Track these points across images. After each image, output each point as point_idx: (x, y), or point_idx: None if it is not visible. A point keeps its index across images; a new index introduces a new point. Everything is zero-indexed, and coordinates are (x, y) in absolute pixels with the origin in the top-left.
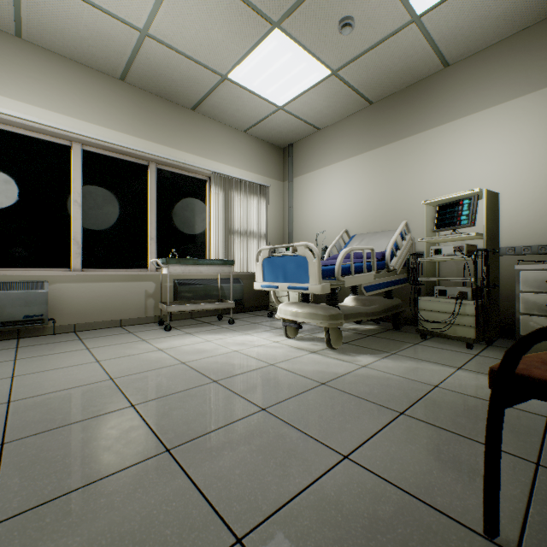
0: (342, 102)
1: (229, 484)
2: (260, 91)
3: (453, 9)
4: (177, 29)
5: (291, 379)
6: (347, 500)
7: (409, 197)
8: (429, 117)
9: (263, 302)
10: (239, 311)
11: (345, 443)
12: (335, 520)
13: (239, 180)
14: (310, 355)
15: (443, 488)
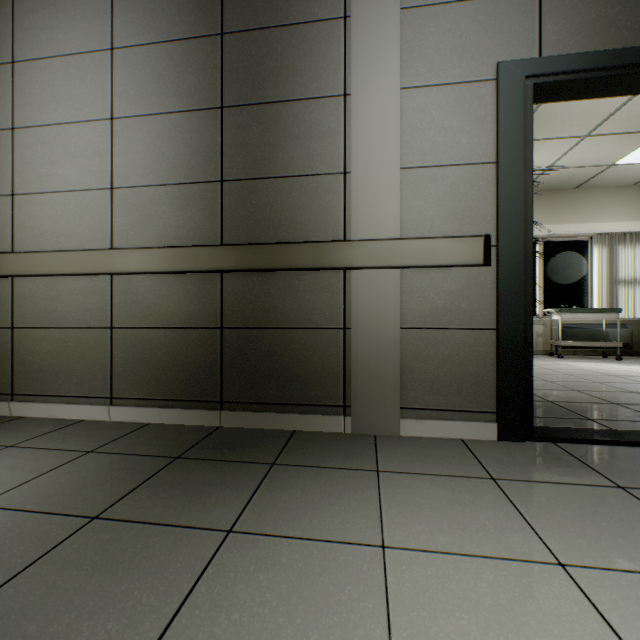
0: None
1: (627, 388)
2: None
3: None
4: (572, 160)
5: None
6: None
7: None
8: None
9: None
10: (625, 354)
11: None
12: None
13: (625, 233)
14: None
15: None
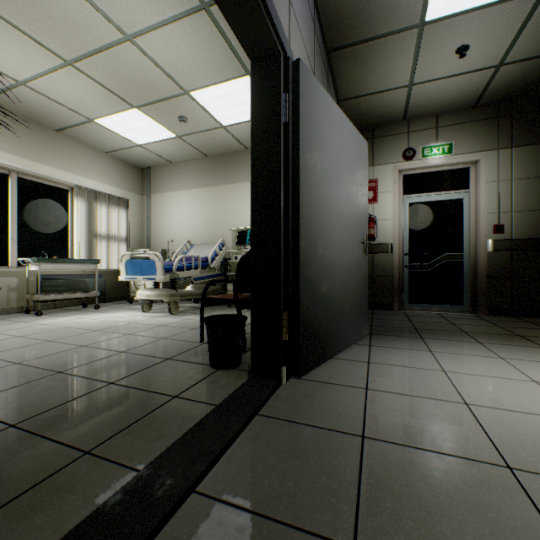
0: (187, 151)
1: (116, 347)
2: (122, 133)
3: (242, 128)
4: (54, 89)
5: (145, 326)
6: (161, 344)
7: (229, 222)
8: (239, 175)
9: (124, 293)
10: (102, 301)
11: (166, 336)
12: (156, 346)
13: (102, 193)
14: (158, 318)
15: (195, 339)
